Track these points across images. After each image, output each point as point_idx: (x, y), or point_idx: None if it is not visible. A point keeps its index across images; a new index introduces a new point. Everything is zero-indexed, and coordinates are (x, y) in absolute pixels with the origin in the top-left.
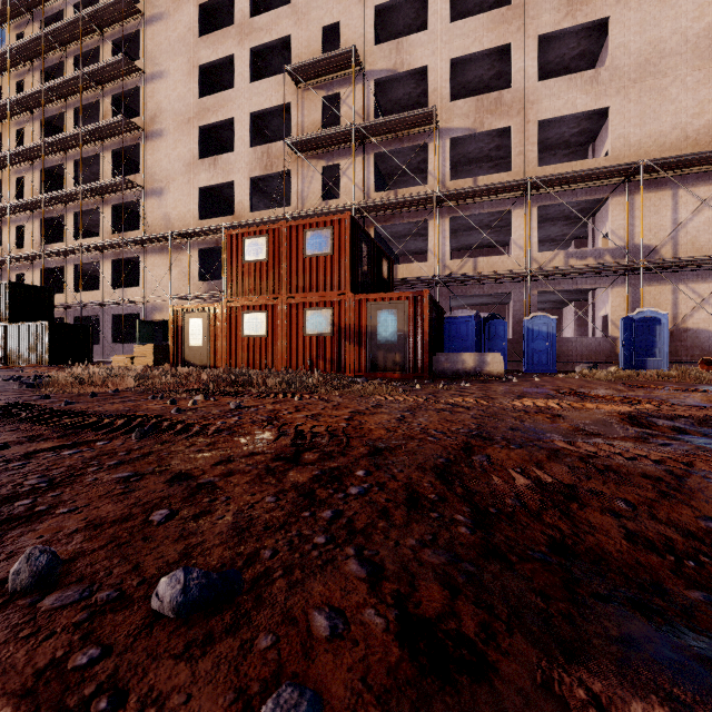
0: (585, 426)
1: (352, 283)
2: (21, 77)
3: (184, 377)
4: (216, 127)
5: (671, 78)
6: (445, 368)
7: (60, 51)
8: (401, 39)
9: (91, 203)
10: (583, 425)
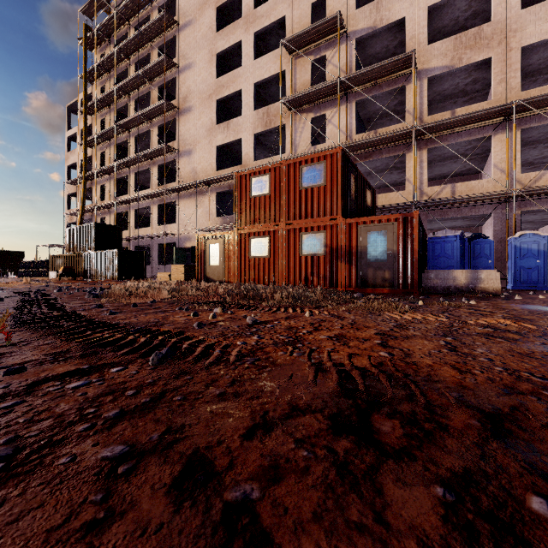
0: None
1: (342, 209)
2: (103, 84)
3: (205, 290)
4: (228, 99)
5: None
6: (435, 285)
7: (126, 61)
8: None
9: (145, 165)
10: None
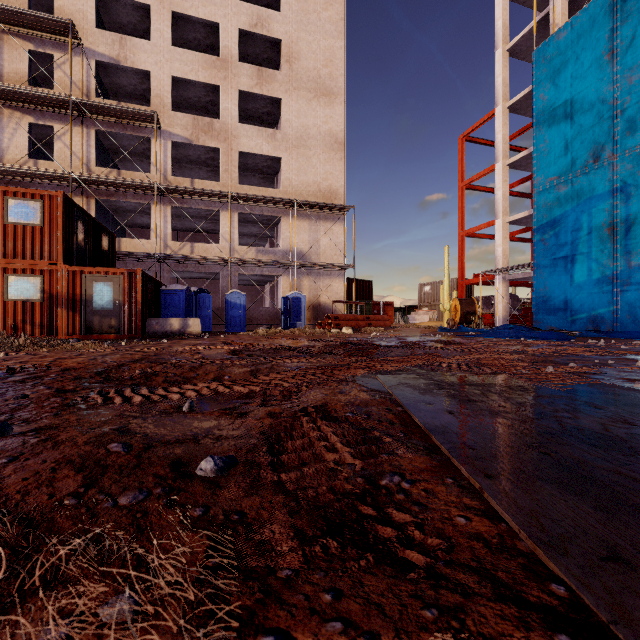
0: (206, 356)
1: (65, 255)
2: None
3: None
4: None
5: (313, 152)
6: (156, 330)
7: None
8: (124, 36)
9: None
10: (206, 356)
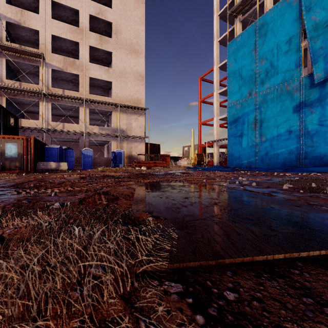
0: (68, 179)
1: None
2: None
3: None
4: None
5: (128, 80)
6: (42, 168)
7: None
8: (23, 10)
9: None
10: (67, 179)
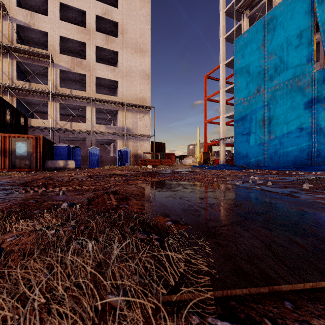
0: (75, 178)
1: None
2: None
3: None
4: None
5: (134, 79)
6: (51, 166)
7: None
8: (33, 12)
9: None
10: (75, 177)
